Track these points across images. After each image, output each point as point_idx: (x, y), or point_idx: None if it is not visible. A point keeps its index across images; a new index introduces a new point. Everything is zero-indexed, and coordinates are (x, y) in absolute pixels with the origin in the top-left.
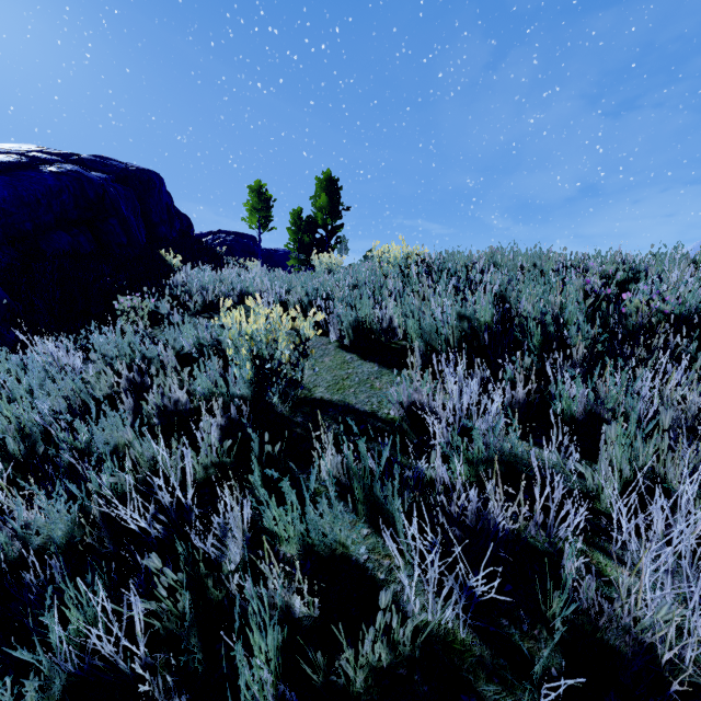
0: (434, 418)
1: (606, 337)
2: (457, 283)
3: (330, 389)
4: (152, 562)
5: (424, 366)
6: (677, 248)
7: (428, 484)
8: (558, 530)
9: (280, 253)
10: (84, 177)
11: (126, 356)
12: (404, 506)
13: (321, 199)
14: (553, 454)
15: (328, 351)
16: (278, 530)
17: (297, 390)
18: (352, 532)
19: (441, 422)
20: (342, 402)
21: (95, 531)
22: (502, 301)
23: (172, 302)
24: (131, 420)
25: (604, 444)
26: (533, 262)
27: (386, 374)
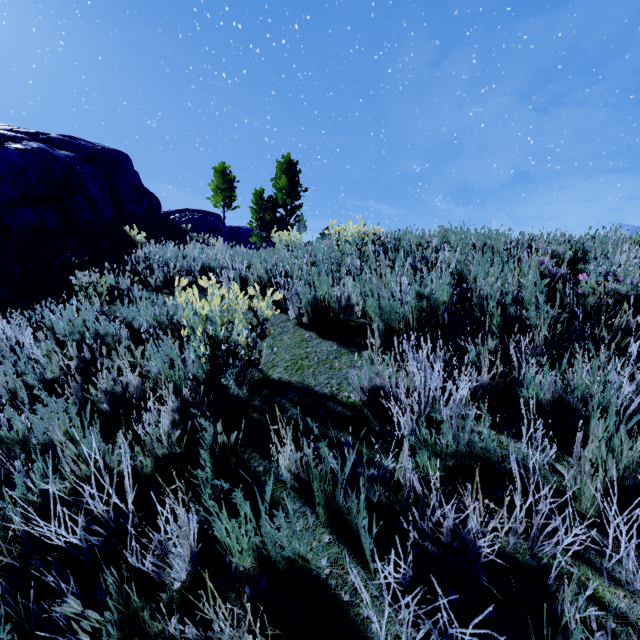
0: (396, 404)
1: (564, 318)
2: (413, 261)
3: (288, 369)
4: (70, 606)
5: (383, 345)
6: (616, 229)
7: (393, 480)
8: (537, 537)
9: (244, 230)
10: (50, 155)
11: (78, 335)
12: (368, 506)
13: (281, 181)
14: (523, 444)
15: (286, 328)
16: (229, 543)
17: (255, 371)
18: (312, 539)
19: (405, 409)
20: (301, 384)
21: (24, 541)
22: (458, 280)
23: (134, 278)
24: (80, 404)
25: (573, 432)
26: (484, 241)
27: (345, 353)
